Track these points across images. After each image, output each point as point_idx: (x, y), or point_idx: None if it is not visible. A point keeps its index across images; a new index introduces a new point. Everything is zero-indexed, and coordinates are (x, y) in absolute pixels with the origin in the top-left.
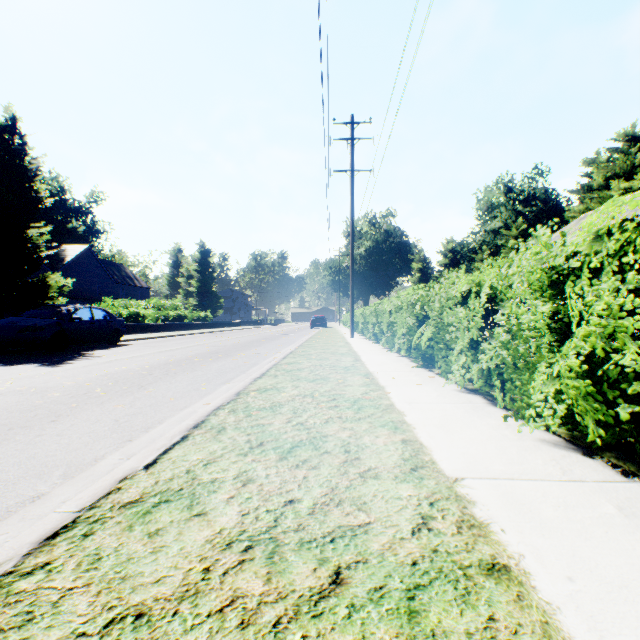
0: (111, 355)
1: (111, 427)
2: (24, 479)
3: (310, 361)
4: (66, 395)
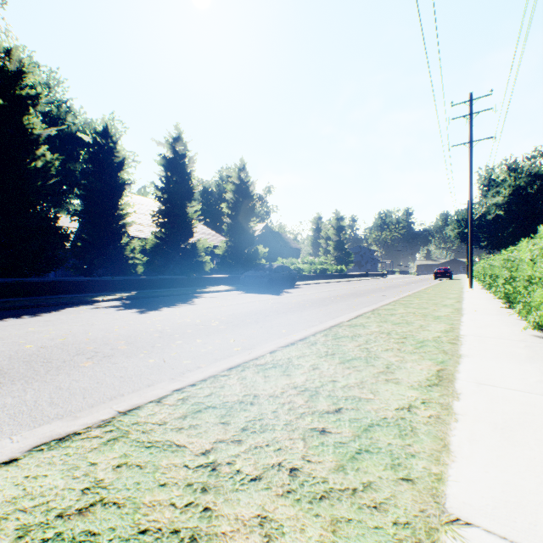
0: (297, 292)
1: (323, 315)
2: (310, 322)
3: (419, 300)
4: (296, 305)
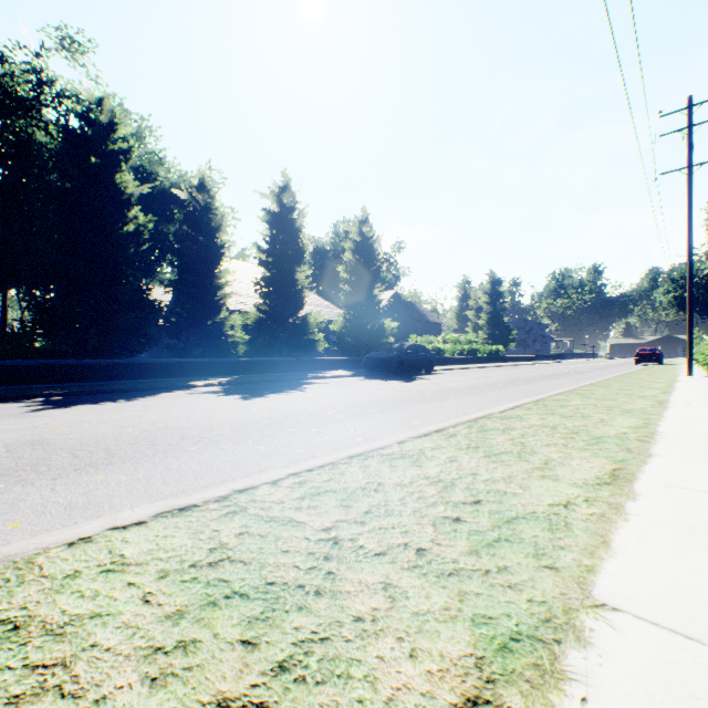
0: (435, 379)
1: (469, 406)
2: (450, 413)
3: (606, 390)
4: (434, 394)
